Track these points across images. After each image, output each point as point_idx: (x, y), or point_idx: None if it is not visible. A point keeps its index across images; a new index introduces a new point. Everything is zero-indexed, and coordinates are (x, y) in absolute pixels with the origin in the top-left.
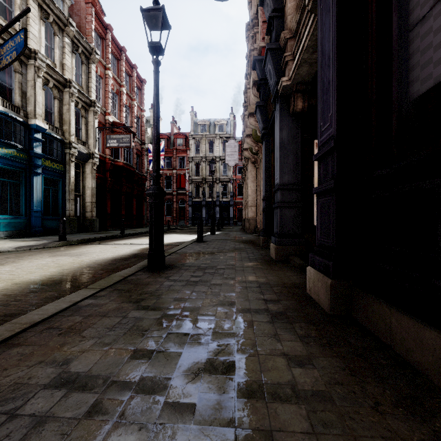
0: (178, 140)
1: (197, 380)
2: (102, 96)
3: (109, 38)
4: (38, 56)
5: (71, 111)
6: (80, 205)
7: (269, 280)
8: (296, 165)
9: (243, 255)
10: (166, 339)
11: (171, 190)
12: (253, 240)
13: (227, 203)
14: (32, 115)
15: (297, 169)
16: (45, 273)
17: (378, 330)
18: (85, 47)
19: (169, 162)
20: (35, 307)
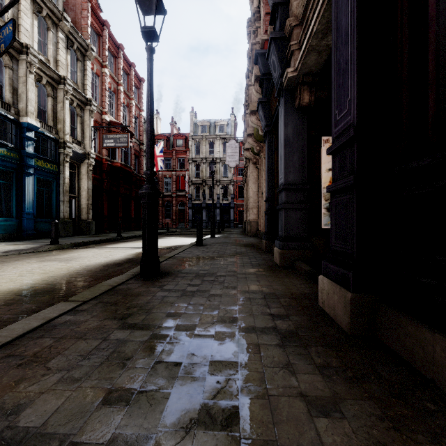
0: (178, 141)
1: (188, 440)
2: (98, 95)
3: (106, 35)
4: (30, 51)
5: (65, 110)
6: (75, 207)
7: (274, 289)
8: (302, 163)
9: (245, 260)
10: (152, 371)
11: (170, 192)
12: (255, 244)
13: (227, 205)
14: (24, 113)
15: (303, 167)
16: (28, 281)
17: (415, 358)
18: (80, 43)
19: (169, 163)
20: (5, 324)
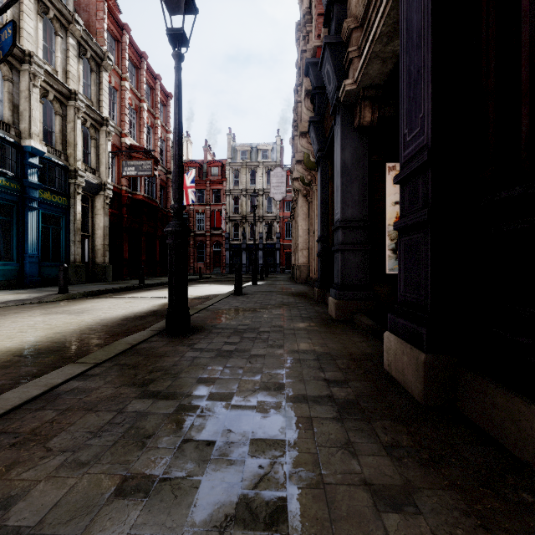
0: (213, 169)
1: None
2: (117, 113)
3: (126, 41)
4: (33, 59)
5: (77, 131)
6: (89, 248)
7: (329, 348)
8: (363, 195)
9: (293, 312)
10: (178, 453)
11: (203, 230)
12: (305, 293)
13: (272, 246)
14: (26, 134)
15: (364, 200)
16: (29, 338)
17: (505, 436)
18: (95, 50)
19: (202, 196)
20: None
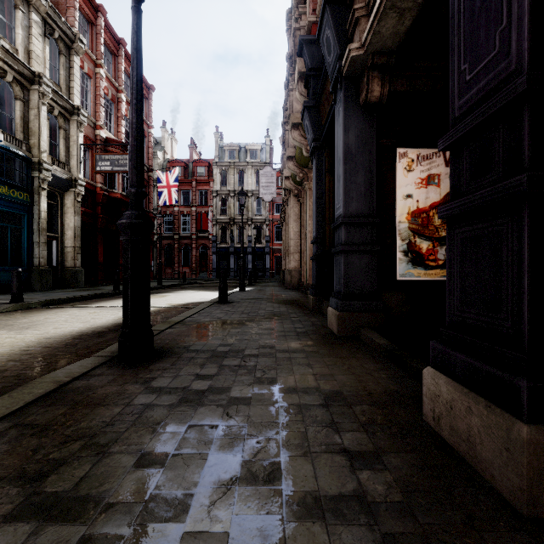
0: (199, 168)
1: None
2: (90, 103)
3: (102, 25)
4: None
5: (41, 119)
6: (57, 251)
7: (339, 383)
8: (369, 186)
9: (286, 325)
10: None
11: (189, 233)
12: (297, 300)
13: (261, 250)
14: None
15: (371, 192)
16: None
17: None
18: (63, 30)
19: (187, 196)
20: None
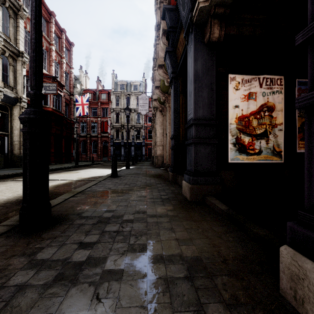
0: (102, 95)
1: None
2: None
3: None
4: None
5: None
6: (8, 143)
7: (197, 248)
8: (211, 98)
9: (155, 193)
10: None
11: (96, 133)
12: (161, 174)
13: (140, 144)
14: None
15: (212, 103)
16: None
17: None
18: (12, 2)
19: (95, 111)
20: None
